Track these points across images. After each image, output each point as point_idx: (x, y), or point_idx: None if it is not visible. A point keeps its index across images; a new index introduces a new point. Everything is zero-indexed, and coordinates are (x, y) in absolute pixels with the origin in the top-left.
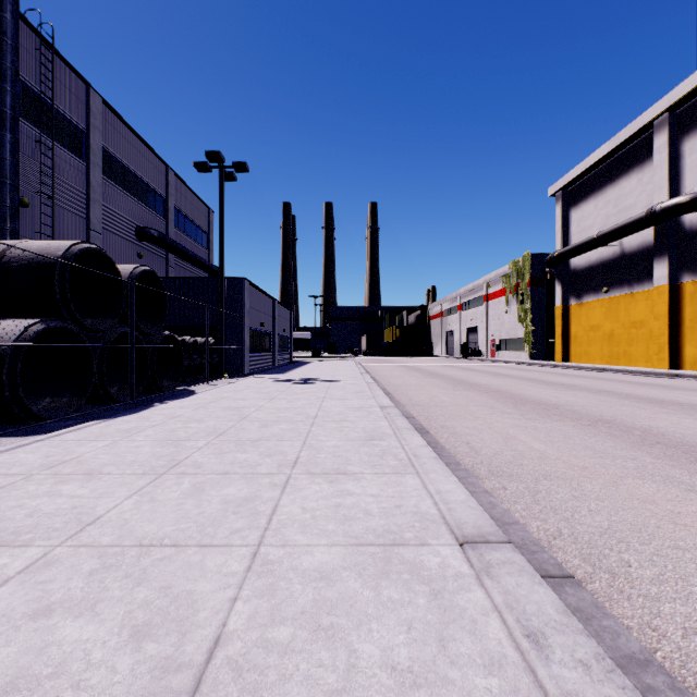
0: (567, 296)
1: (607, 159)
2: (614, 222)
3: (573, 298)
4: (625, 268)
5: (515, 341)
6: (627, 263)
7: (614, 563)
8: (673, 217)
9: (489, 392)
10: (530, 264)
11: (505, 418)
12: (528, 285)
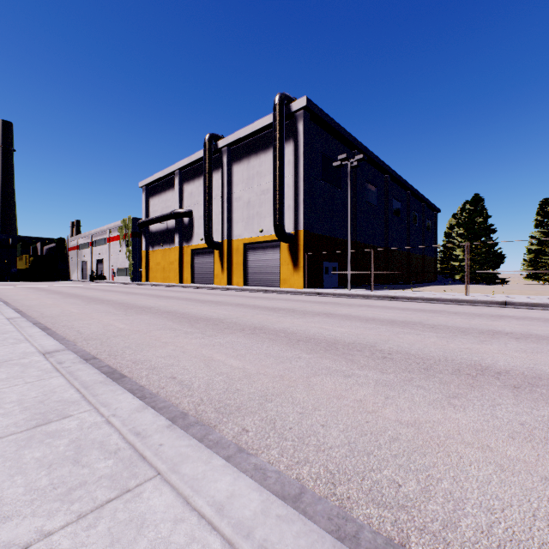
0: (149, 246)
1: (162, 179)
2: (165, 212)
3: (151, 247)
4: (169, 235)
5: (125, 270)
6: (169, 233)
7: (33, 309)
8: (179, 217)
9: (65, 294)
10: (132, 223)
11: (53, 299)
12: (131, 236)
